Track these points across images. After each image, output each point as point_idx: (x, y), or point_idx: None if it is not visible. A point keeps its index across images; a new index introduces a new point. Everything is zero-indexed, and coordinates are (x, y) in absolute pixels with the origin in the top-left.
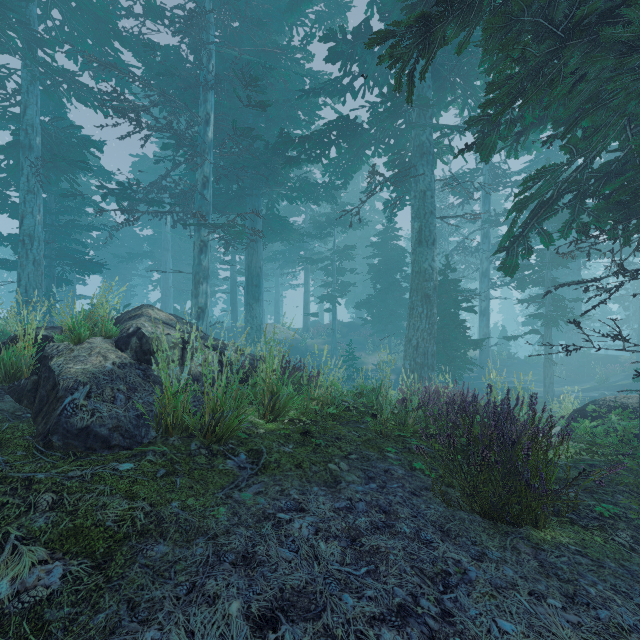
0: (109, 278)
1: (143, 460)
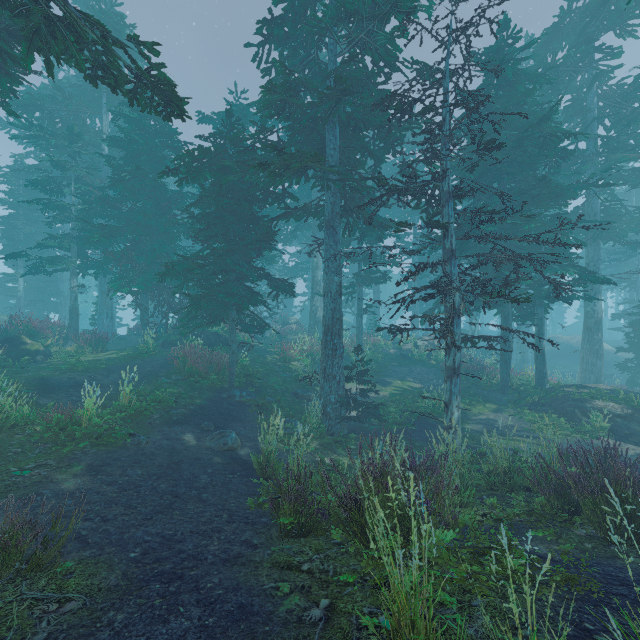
0: None
1: (409, 361)
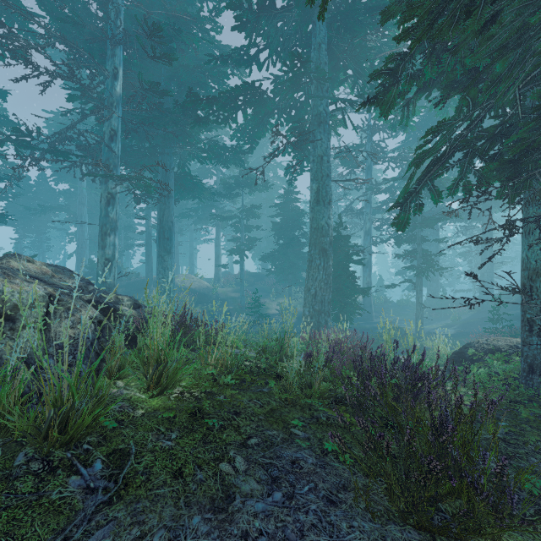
0: (21, 230)
1: None
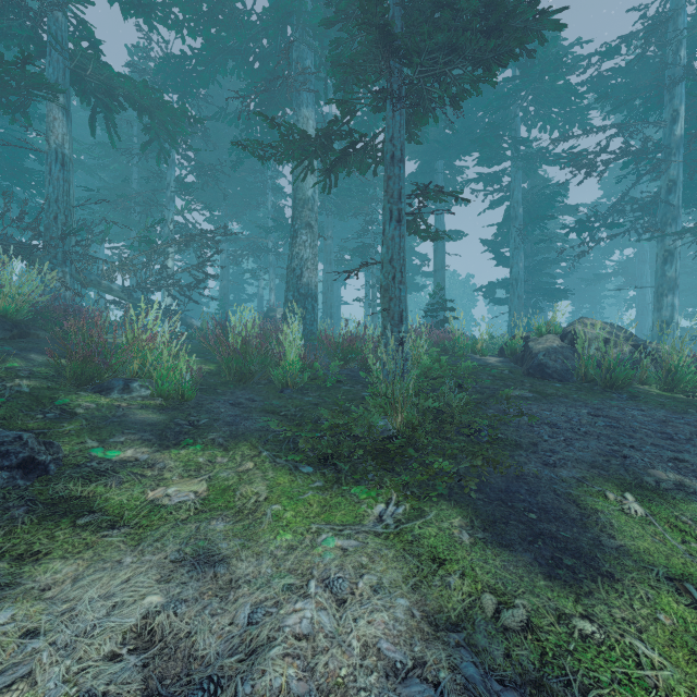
0: (577, 302)
1: (566, 384)
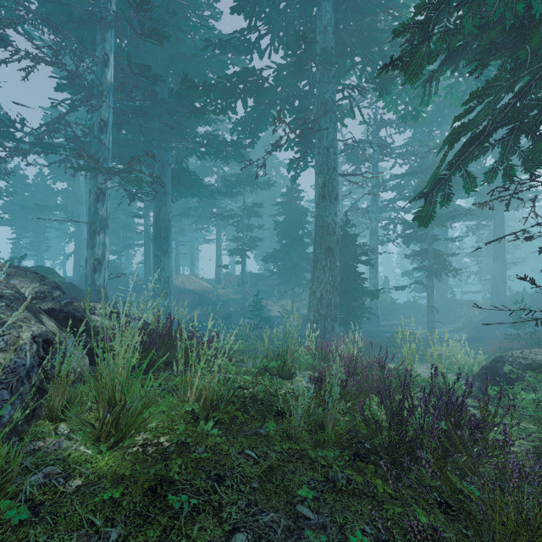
0: (18, 230)
1: None
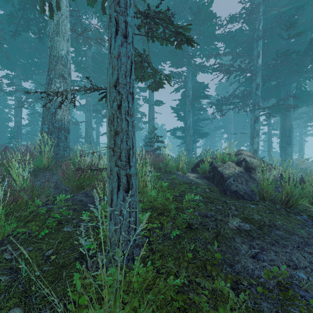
0: (206, 139)
1: (258, 205)
